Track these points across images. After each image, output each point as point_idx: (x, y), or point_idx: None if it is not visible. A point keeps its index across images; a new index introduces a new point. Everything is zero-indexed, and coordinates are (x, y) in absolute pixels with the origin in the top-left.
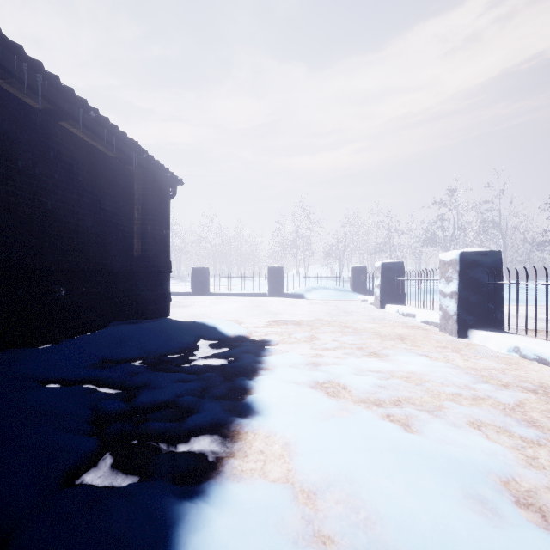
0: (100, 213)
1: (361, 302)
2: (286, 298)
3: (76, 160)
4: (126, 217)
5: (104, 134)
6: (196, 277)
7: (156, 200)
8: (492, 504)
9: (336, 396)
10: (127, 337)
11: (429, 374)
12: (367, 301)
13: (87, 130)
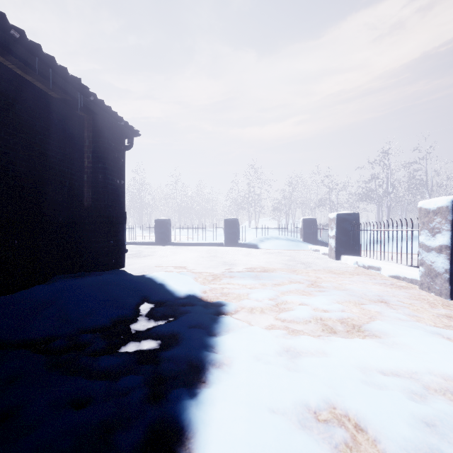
0: (39, 157)
1: (313, 252)
2: (241, 248)
3: (3, 93)
4: (75, 165)
5: (37, 65)
6: (158, 228)
7: (108, 148)
8: None
9: None
10: (49, 302)
11: None
12: (319, 251)
13: (13, 57)
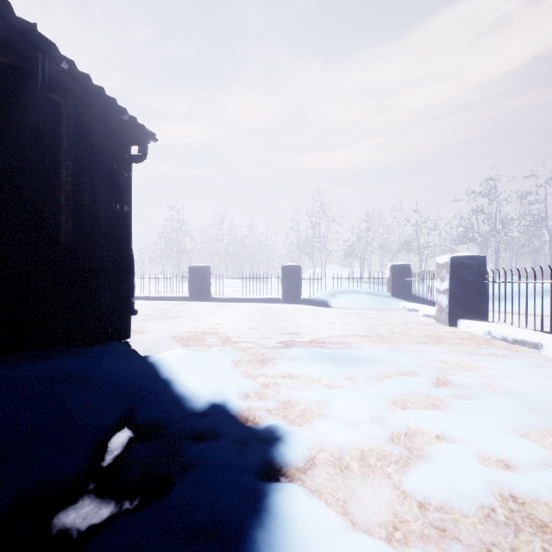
0: None
1: (407, 313)
2: (305, 305)
3: None
4: (44, 178)
5: None
6: (194, 278)
7: (99, 153)
8: None
9: None
10: None
11: None
12: (418, 311)
13: None
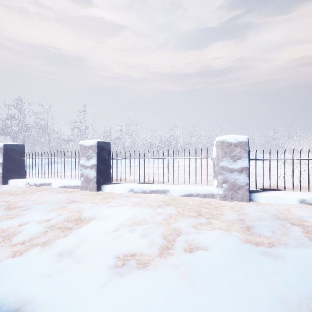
0: None
1: None
2: None
3: None
4: None
5: None
6: None
7: None
8: (265, 251)
9: (146, 265)
10: None
11: (137, 215)
12: None
13: None
